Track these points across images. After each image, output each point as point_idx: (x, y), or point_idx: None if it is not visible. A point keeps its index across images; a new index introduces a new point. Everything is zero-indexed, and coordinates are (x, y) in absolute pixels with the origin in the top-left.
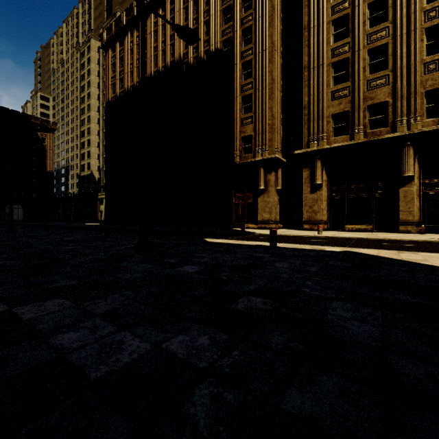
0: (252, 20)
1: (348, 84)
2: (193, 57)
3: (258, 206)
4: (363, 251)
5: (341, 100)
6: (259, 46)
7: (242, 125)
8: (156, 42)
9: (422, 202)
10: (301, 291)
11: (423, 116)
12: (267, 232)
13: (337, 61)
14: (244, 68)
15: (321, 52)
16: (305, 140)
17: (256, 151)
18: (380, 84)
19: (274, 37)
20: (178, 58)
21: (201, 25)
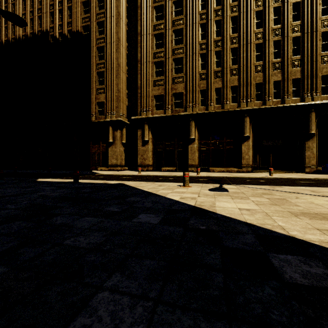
0: (104, 17)
1: (163, 77)
2: (59, 33)
3: (108, 154)
4: (128, 183)
5: (159, 87)
6: (109, 38)
7: (97, 94)
8: (24, 10)
9: (199, 154)
10: (3, 206)
11: (199, 104)
12: (108, 173)
13: (157, 61)
14: (99, 51)
15: (148, 53)
16: (139, 110)
17: (107, 114)
18: (179, 81)
19: (119, 34)
20: (45, 29)
21: (65, 8)
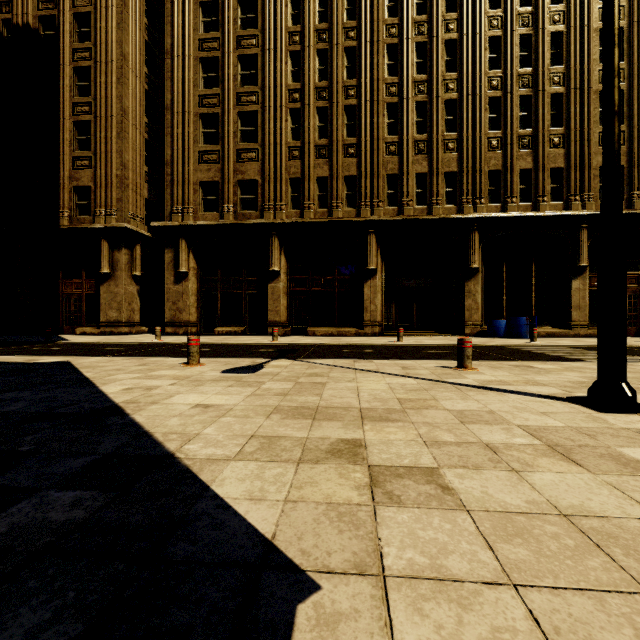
0: (90, 6)
1: (218, 147)
2: None
3: (100, 300)
4: (84, 360)
5: (211, 166)
6: (102, 51)
7: (75, 168)
8: None
9: (290, 301)
10: None
11: (288, 206)
12: (91, 339)
13: (207, 114)
14: (79, 76)
15: (187, 94)
16: (168, 210)
17: (96, 214)
18: (251, 158)
19: (126, 47)
20: None
21: None
